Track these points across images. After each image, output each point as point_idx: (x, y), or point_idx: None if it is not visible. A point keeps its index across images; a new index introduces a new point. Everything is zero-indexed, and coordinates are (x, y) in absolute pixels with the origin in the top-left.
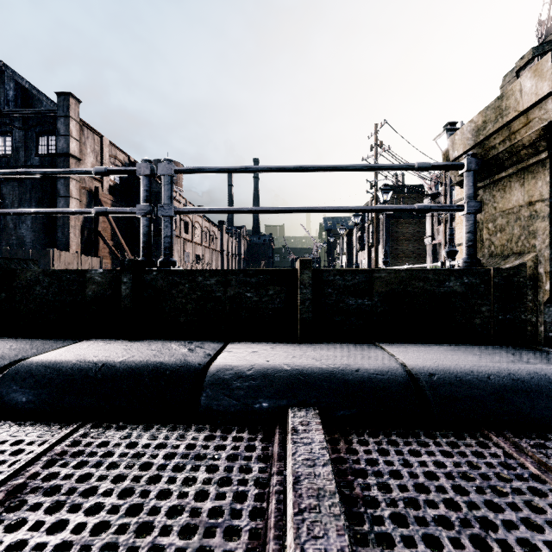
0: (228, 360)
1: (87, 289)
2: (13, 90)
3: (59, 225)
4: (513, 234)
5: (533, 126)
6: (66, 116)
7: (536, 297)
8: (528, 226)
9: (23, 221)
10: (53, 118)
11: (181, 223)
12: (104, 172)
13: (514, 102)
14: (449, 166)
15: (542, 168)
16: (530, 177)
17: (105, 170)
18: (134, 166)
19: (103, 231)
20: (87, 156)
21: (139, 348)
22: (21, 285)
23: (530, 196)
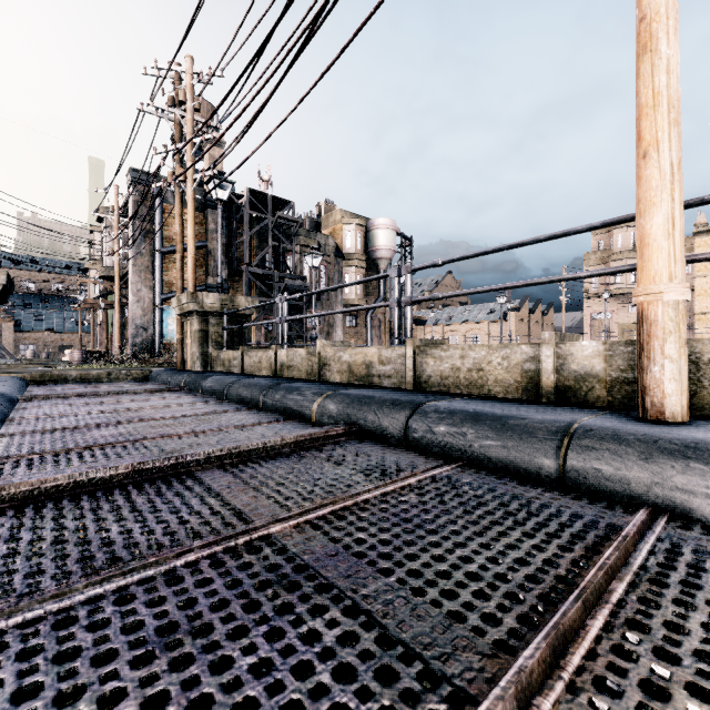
0: None
1: None
2: None
3: None
4: None
5: None
6: None
7: None
8: None
9: None
10: None
11: None
12: None
13: None
14: None
15: None
16: None
17: None
18: None
19: None
20: None
21: None
22: None
23: None
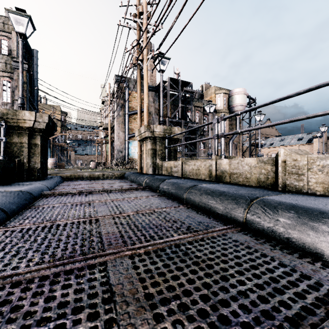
0: (16, 189)
1: None
2: None
3: None
4: (14, 150)
5: (27, 124)
6: None
7: (24, 168)
8: (20, 149)
9: None
10: None
11: None
12: None
13: (22, 115)
14: (2, 124)
15: (26, 135)
16: (21, 136)
17: None
18: None
19: None
20: None
21: None
22: None
23: (21, 141)
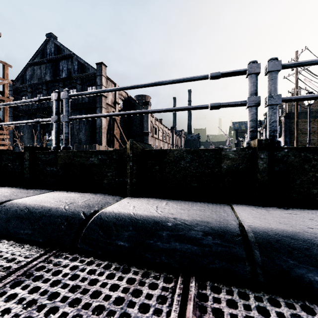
0: None
1: (222, 163)
2: (77, 65)
3: (97, 132)
4: None
5: None
6: (100, 75)
7: None
8: None
9: (81, 130)
10: (94, 77)
11: (153, 129)
12: (219, 75)
13: None
14: None
15: None
16: None
17: (219, 73)
18: (130, 99)
19: (116, 134)
20: (109, 95)
21: (317, 218)
22: (169, 161)
23: None
